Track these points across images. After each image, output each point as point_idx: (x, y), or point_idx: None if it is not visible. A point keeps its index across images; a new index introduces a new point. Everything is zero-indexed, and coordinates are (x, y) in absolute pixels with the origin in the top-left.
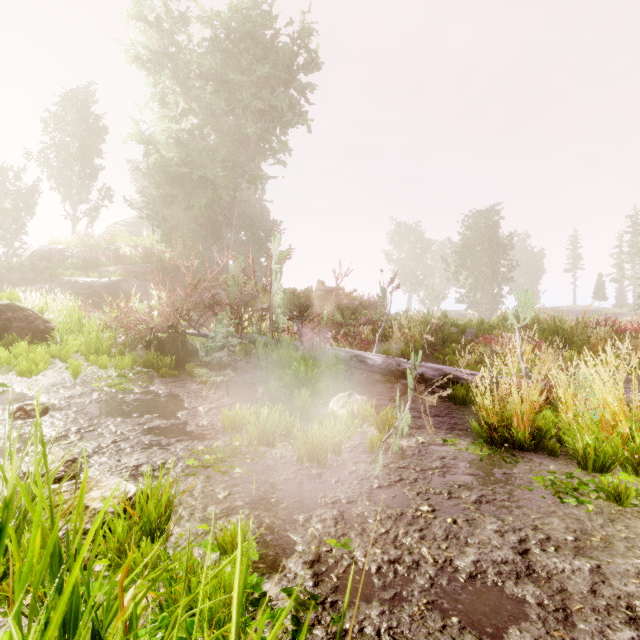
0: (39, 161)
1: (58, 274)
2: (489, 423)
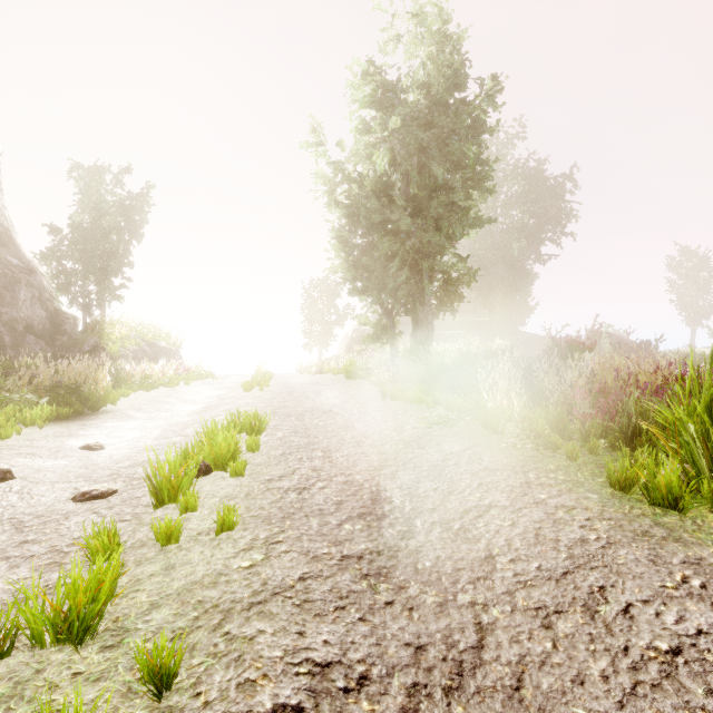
0: None
1: None
2: None
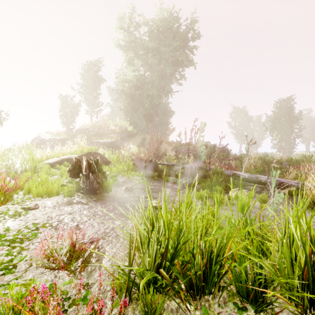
0: (78, 92)
1: (91, 139)
2: (314, 201)
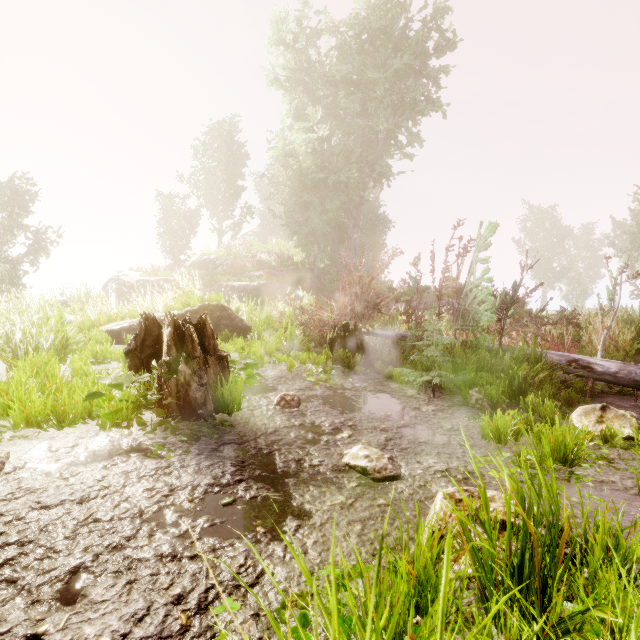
0: (195, 186)
1: (217, 280)
2: None
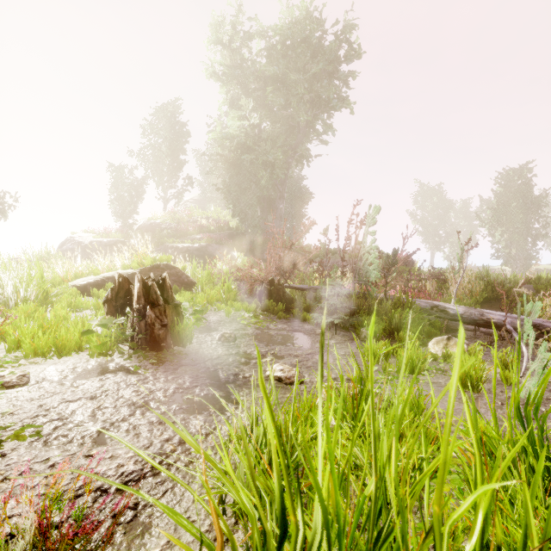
0: (142, 159)
1: (163, 242)
2: None
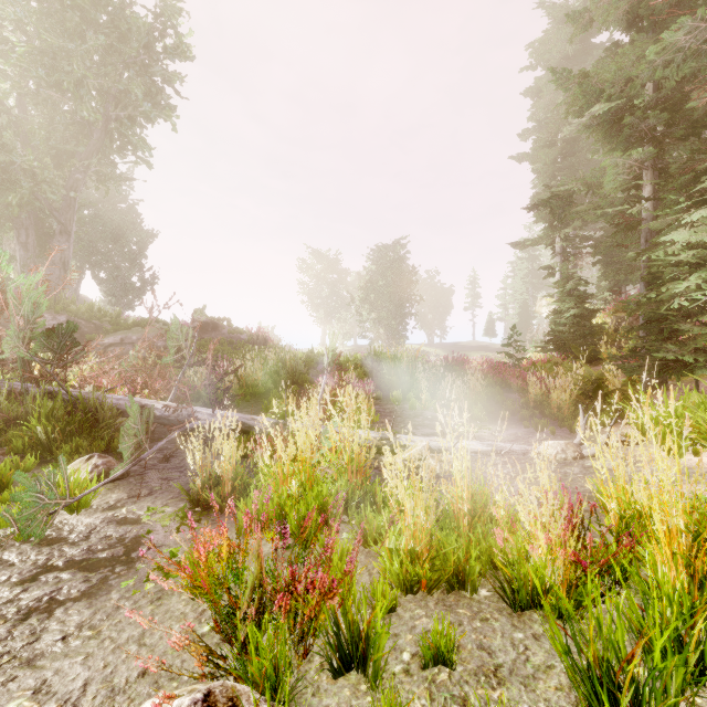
0: None
1: None
2: (196, 485)
